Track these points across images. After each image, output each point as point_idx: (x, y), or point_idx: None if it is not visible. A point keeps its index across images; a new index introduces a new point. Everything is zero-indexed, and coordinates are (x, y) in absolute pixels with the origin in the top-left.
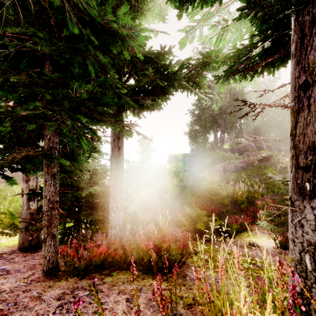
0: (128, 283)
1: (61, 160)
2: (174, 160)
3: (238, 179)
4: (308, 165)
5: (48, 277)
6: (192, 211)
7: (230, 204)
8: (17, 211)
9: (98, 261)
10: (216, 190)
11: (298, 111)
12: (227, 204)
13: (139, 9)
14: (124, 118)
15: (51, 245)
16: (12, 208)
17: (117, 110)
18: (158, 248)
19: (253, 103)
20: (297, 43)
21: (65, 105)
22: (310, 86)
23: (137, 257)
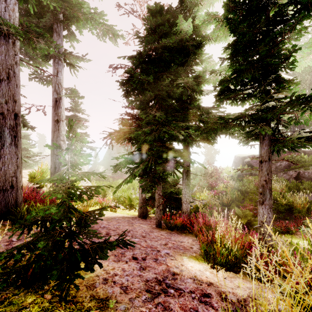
0: (193, 236)
1: (166, 179)
2: (240, 162)
3: (311, 188)
4: (261, 192)
5: (158, 227)
6: (239, 210)
7: (287, 212)
8: (131, 197)
9: (179, 224)
10: (274, 198)
11: (259, 171)
12: (282, 211)
13: (200, 82)
14: (190, 154)
15: (159, 213)
16: (129, 195)
17: (186, 145)
18: (209, 225)
19: (238, 168)
20: (259, 144)
21: (169, 160)
22: (262, 162)
23: (197, 230)
